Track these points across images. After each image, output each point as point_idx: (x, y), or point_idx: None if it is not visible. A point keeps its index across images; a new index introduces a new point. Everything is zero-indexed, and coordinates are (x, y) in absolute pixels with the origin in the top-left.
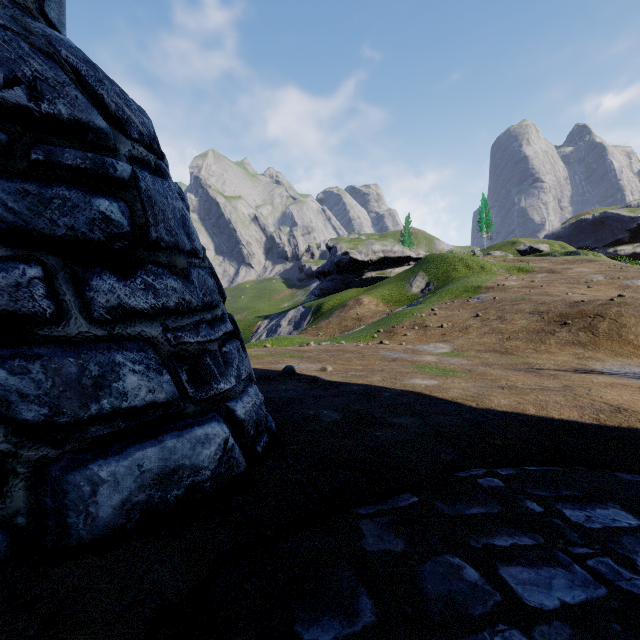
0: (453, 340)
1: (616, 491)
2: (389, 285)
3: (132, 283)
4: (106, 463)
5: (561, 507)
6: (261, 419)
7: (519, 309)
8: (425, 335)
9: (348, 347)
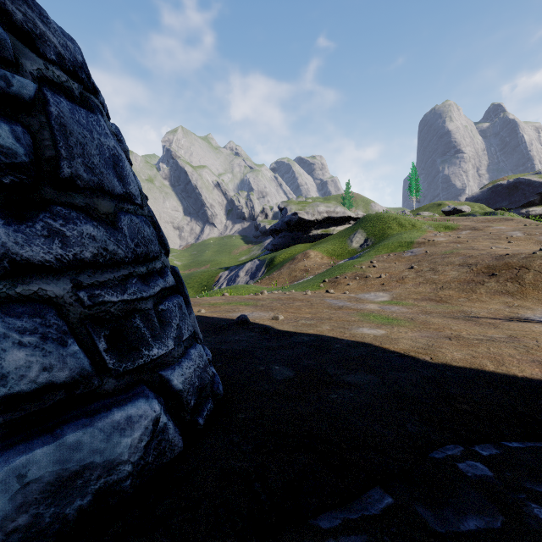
0: (391, 289)
1: None
2: (332, 241)
3: (28, 228)
4: None
5: None
6: (205, 383)
7: (449, 262)
8: (366, 285)
9: (297, 296)
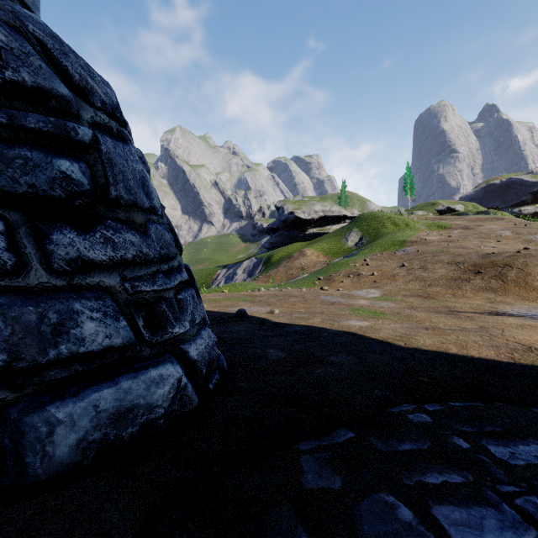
0: (383, 286)
1: (535, 427)
2: (328, 239)
3: (92, 237)
4: (63, 405)
5: (486, 443)
6: (213, 359)
7: (439, 260)
8: (359, 282)
9: (293, 292)
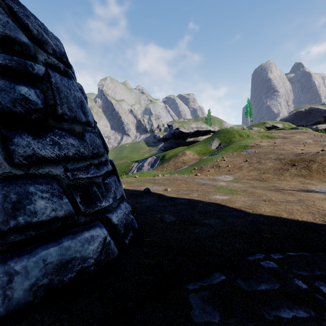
0: (234, 173)
1: None
2: (200, 145)
3: (43, 140)
4: (20, 260)
5: (318, 284)
6: (128, 222)
7: (268, 157)
8: (219, 171)
9: (179, 177)
